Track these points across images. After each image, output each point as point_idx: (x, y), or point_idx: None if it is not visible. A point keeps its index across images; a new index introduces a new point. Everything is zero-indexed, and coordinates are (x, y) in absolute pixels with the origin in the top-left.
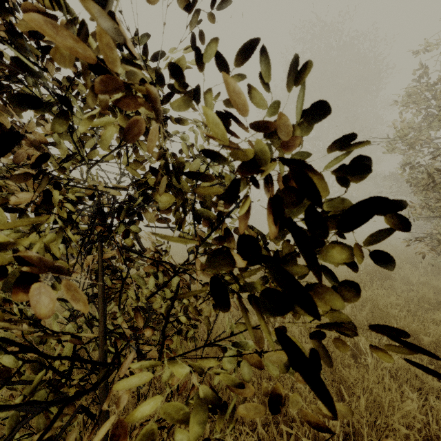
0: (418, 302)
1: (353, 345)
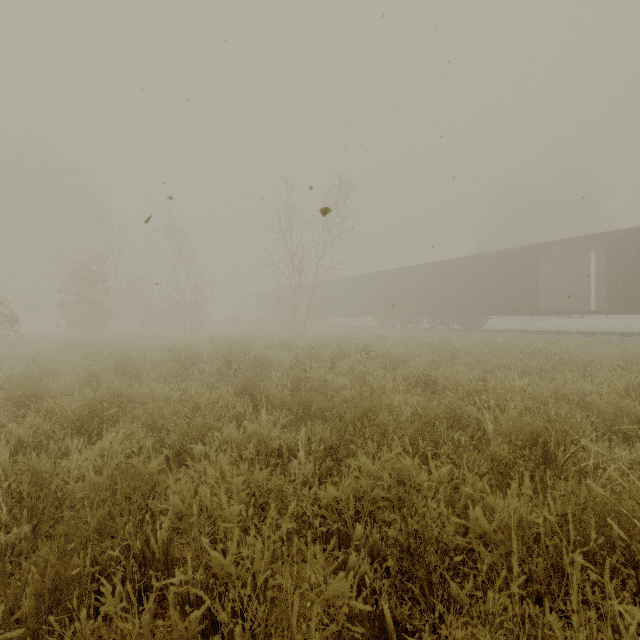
0: None
1: None
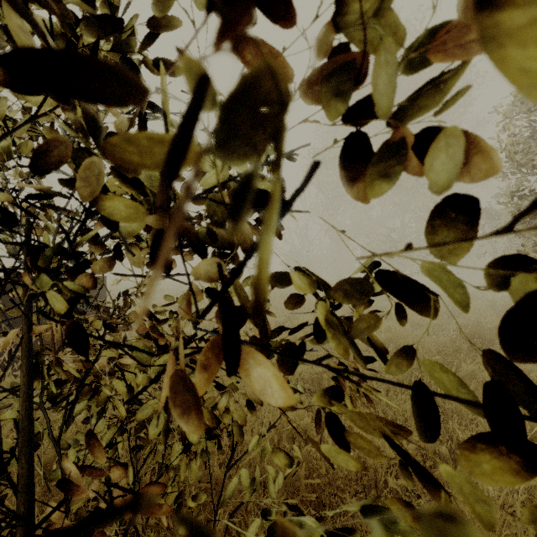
0: (536, 379)
1: (456, 446)
